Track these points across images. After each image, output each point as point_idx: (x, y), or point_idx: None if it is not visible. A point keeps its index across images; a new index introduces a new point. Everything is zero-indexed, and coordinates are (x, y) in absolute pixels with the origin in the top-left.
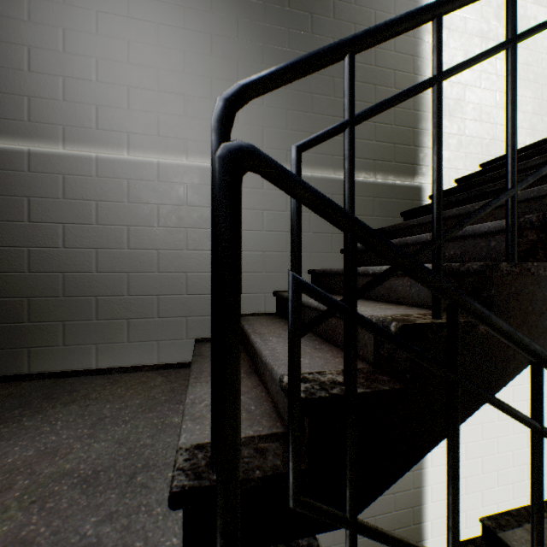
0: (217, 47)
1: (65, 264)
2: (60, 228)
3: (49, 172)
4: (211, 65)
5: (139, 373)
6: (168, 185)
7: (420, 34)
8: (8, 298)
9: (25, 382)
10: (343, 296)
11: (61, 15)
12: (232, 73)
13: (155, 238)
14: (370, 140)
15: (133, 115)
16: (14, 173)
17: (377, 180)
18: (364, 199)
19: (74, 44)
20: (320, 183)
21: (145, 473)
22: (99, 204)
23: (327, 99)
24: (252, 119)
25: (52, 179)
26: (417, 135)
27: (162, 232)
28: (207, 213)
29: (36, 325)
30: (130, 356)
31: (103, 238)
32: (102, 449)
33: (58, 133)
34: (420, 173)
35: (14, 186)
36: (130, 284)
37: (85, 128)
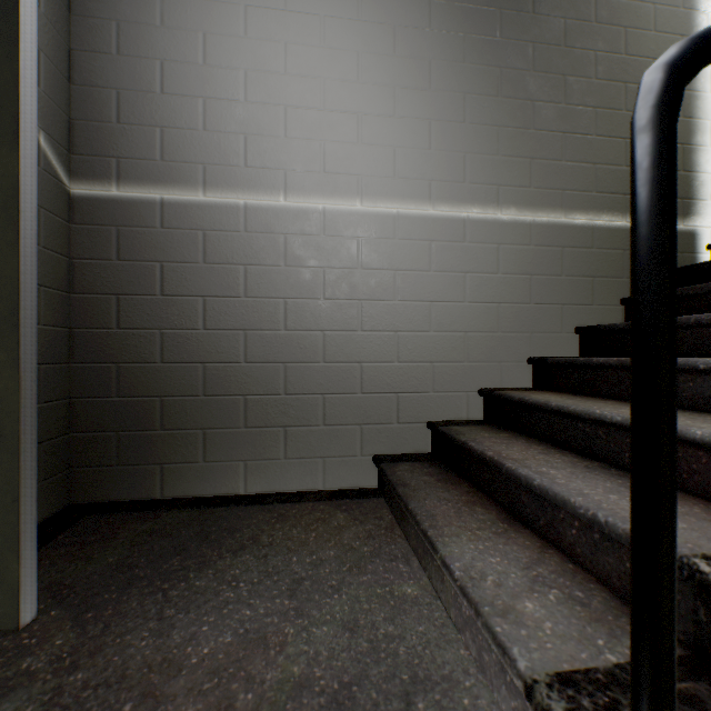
0: (402, 43)
1: (205, 352)
2: (199, 303)
3: (185, 227)
4: (394, 69)
5: (307, 505)
6: (337, 241)
7: (694, 2)
8: (137, 398)
9: (163, 512)
10: (620, 401)
11: (201, 15)
12: (421, 78)
13: (319, 314)
14: (618, 165)
15: (291, 146)
16: (143, 231)
17: (628, 224)
18: (609, 253)
19: (217, 52)
20: (544, 231)
21: (424, 696)
22: (248, 269)
23: (555, 108)
24: (449, 142)
25: (190, 236)
26: (689, 154)
27: (329, 306)
28: (388, 278)
29: (170, 433)
30: (287, 478)
31: (253, 315)
32: (329, 640)
33: (197, 175)
34: (694, 212)
35: (144, 248)
36: (287, 378)
37: (230, 166)
